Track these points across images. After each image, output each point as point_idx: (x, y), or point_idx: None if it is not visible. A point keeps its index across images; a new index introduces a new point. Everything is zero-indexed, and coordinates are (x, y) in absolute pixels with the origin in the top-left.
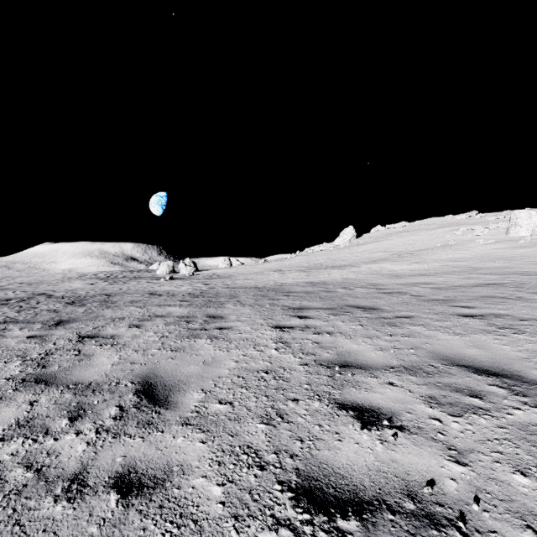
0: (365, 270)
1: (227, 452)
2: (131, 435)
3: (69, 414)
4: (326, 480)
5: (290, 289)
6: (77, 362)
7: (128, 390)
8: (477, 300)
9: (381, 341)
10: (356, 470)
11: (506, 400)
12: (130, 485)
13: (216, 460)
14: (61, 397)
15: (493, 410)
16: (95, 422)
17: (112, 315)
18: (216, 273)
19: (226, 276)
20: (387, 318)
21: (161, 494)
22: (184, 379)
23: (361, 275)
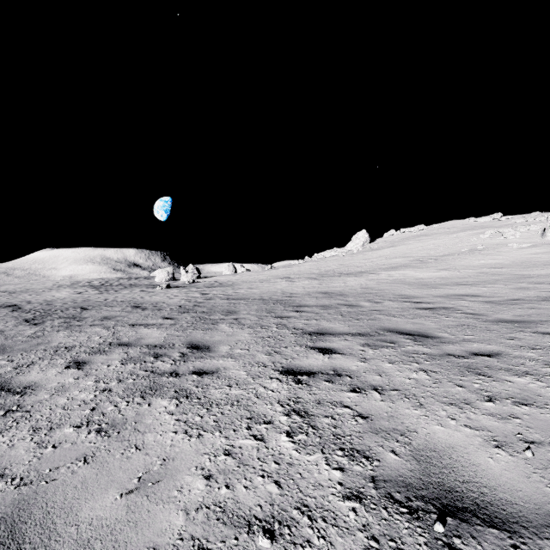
0: (386, 278)
1: None
2: None
3: None
4: None
5: (302, 301)
6: None
7: None
8: None
9: (482, 415)
10: None
11: None
12: None
13: None
14: None
15: None
16: None
17: (60, 342)
18: (219, 280)
19: (228, 284)
20: (458, 356)
21: None
22: None
23: (383, 284)
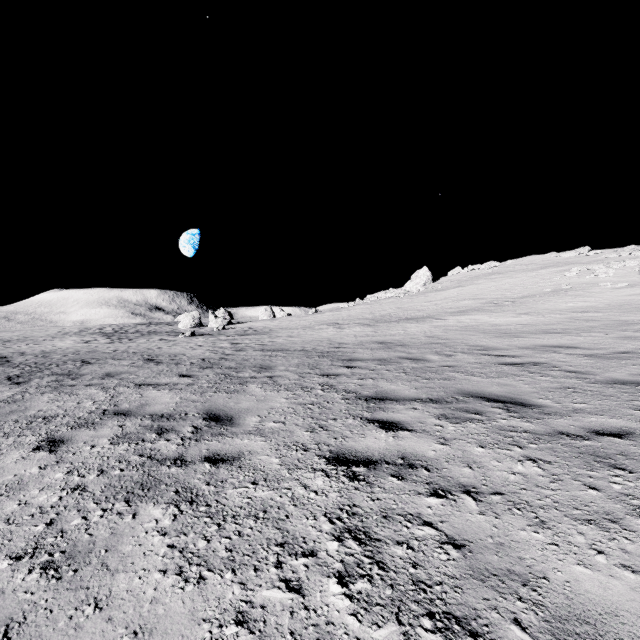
0: (454, 324)
1: None
2: None
3: None
4: None
5: (353, 353)
6: None
7: None
8: None
9: None
10: None
11: None
12: None
13: None
14: None
15: None
16: None
17: (40, 410)
18: (254, 326)
19: (264, 331)
20: (575, 436)
21: None
22: None
23: (452, 332)
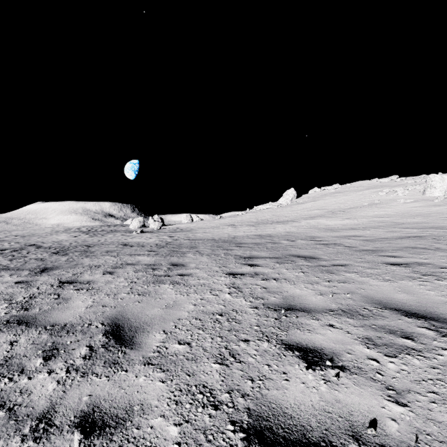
0: (304, 225)
1: (184, 391)
2: (98, 374)
3: (44, 353)
4: (276, 420)
5: (242, 240)
6: (56, 305)
7: (98, 331)
8: (401, 251)
9: (320, 286)
10: (303, 410)
11: (435, 341)
12: (93, 424)
13: (174, 399)
14: (39, 337)
15: (425, 351)
16: (66, 361)
17: (89, 263)
18: (180, 227)
19: (187, 230)
20: (325, 266)
21: (121, 434)
22: (148, 321)
23: (301, 229)
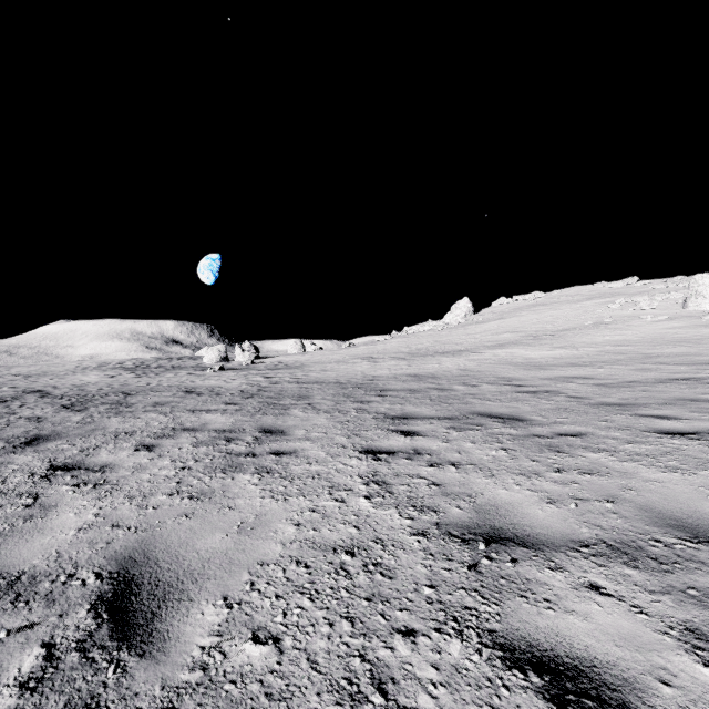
0: (489, 358)
1: None
2: None
3: None
4: None
5: (386, 385)
6: (21, 521)
7: (83, 597)
8: (674, 406)
9: (546, 482)
10: None
11: None
12: None
13: None
14: None
15: None
16: None
17: (117, 428)
18: (284, 361)
19: (296, 365)
20: (543, 436)
21: None
22: (196, 568)
23: (484, 365)
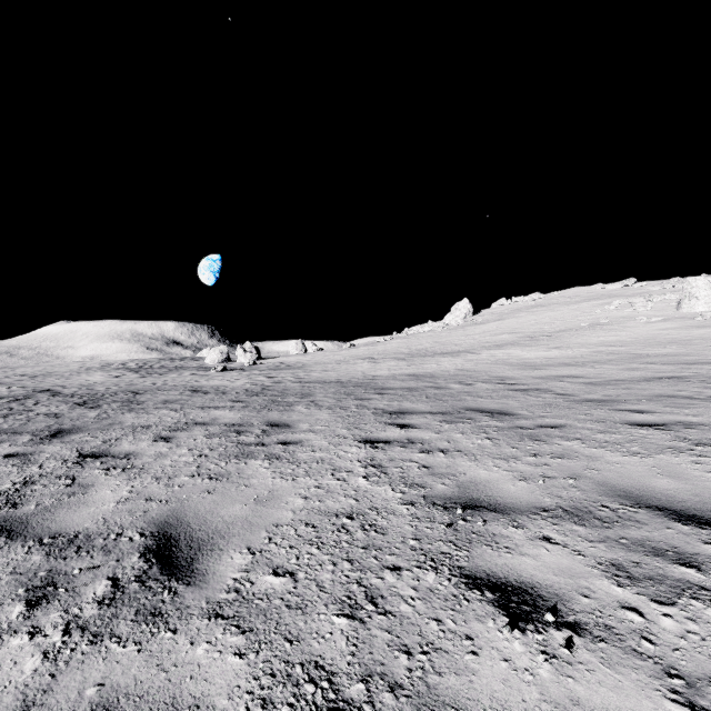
0: (486, 358)
1: (280, 678)
2: (121, 637)
3: (29, 593)
4: None
5: (385, 384)
6: (66, 497)
7: (133, 548)
8: (651, 401)
9: (522, 464)
10: None
11: None
12: None
13: (260, 695)
14: (25, 560)
15: None
16: (67, 610)
17: (133, 422)
18: (286, 361)
19: (298, 366)
20: (526, 428)
21: None
22: (222, 529)
23: (481, 365)
